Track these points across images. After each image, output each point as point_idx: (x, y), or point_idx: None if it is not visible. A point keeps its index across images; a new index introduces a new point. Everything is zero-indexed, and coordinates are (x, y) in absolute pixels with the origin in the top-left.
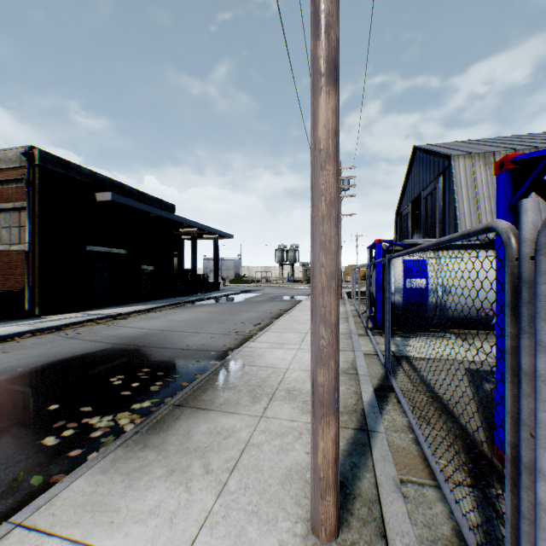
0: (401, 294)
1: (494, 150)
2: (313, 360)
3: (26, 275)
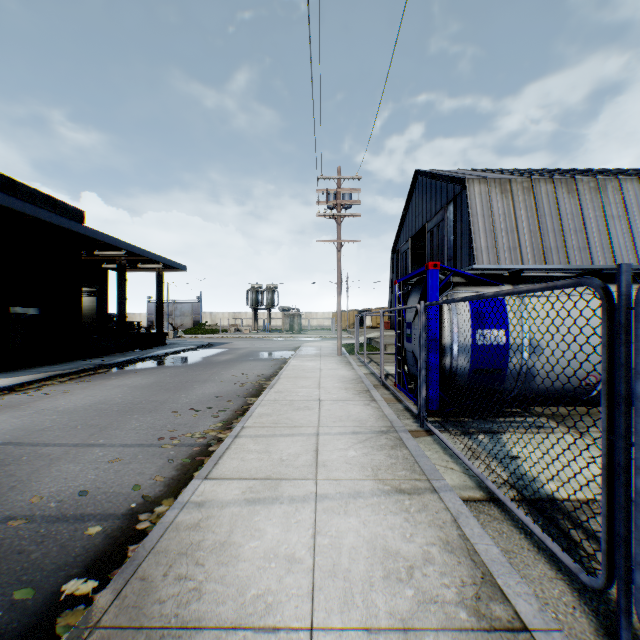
0: (468, 355)
1: (510, 177)
2: None
3: None
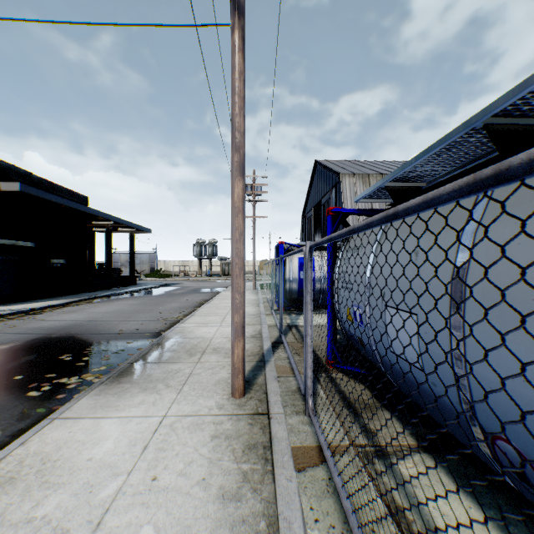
0: (297, 283)
1: (369, 173)
2: (232, 311)
3: None
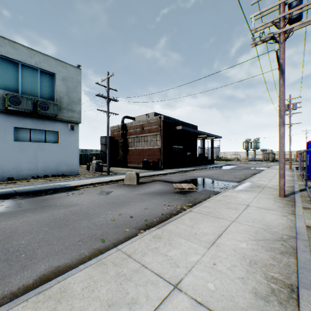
0: None
1: None
2: (279, 169)
3: (159, 156)
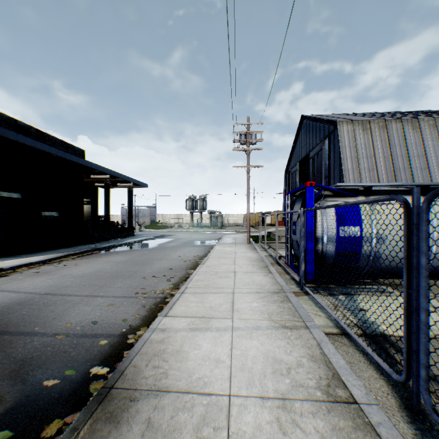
0: (334, 243)
1: (369, 119)
2: None
3: None
